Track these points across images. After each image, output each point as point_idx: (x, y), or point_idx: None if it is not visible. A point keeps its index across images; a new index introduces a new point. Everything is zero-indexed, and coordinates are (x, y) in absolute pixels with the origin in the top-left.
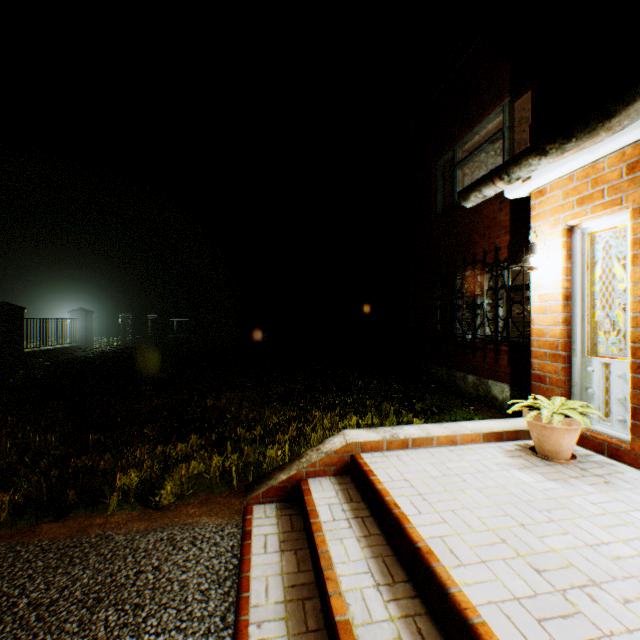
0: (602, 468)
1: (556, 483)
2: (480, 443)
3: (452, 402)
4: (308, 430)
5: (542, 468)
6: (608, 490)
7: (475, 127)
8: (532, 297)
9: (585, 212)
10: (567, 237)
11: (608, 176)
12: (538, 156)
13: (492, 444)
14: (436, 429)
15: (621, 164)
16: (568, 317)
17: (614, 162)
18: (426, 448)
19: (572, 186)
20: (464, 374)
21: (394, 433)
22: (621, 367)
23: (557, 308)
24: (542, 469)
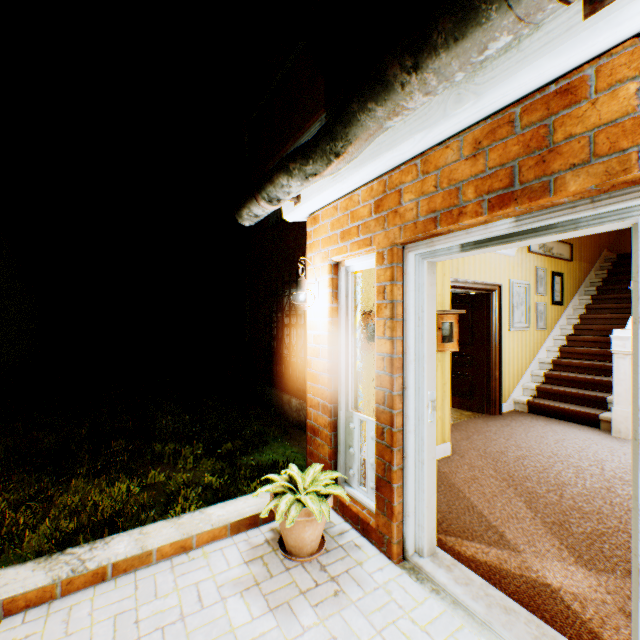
0: (345, 559)
1: (274, 617)
2: (227, 537)
3: (271, 433)
4: (33, 522)
5: (275, 581)
6: (331, 614)
7: (300, 138)
8: (309, 337)
9: (346, 248)
10: (335, 274)
11: (362, 211)
12: (286, 175)
13: (242, 536)
14: (162, 534)
15: (372, 200)
16: (337, 364)
17: (366, 196)
18: (138, 571)
19: (338, 217)
20: (290, 397)
21: (82, 562)
22: (374, 427)
23: (327, 354)
24: (274, 583)
